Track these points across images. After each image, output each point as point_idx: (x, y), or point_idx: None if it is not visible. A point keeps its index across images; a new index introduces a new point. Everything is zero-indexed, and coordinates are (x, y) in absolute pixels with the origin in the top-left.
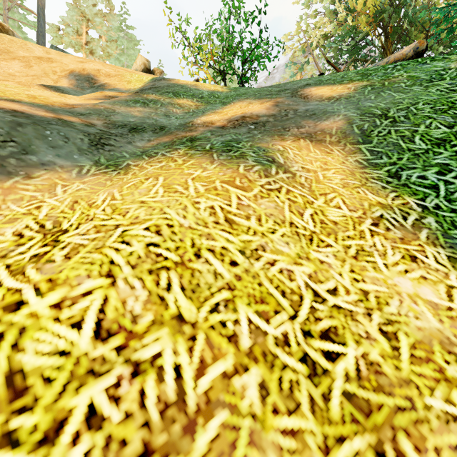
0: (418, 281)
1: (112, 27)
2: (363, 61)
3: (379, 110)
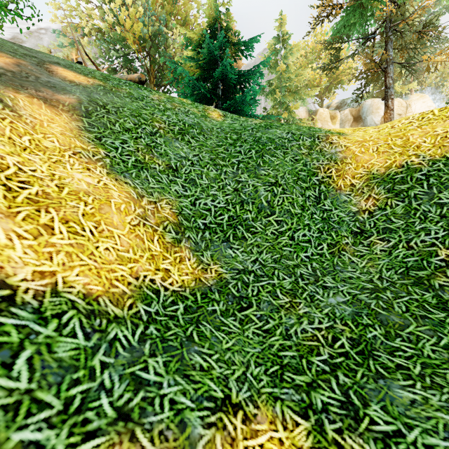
0: (86, 176)
1: None
2: (135, 72)
3: (102, 102)
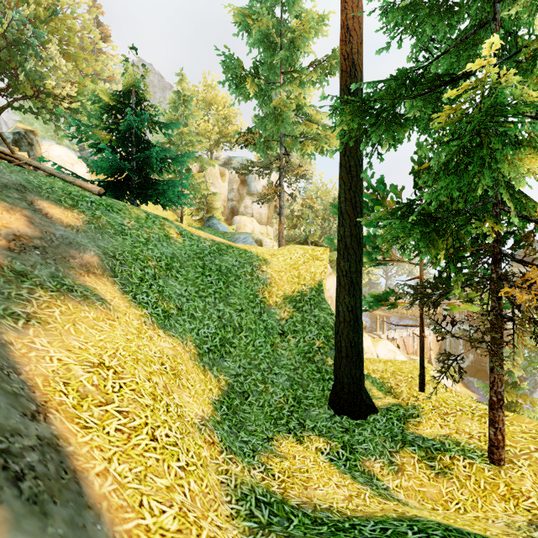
0: (164, 342)
1: None
2: None
3: (111, 252)
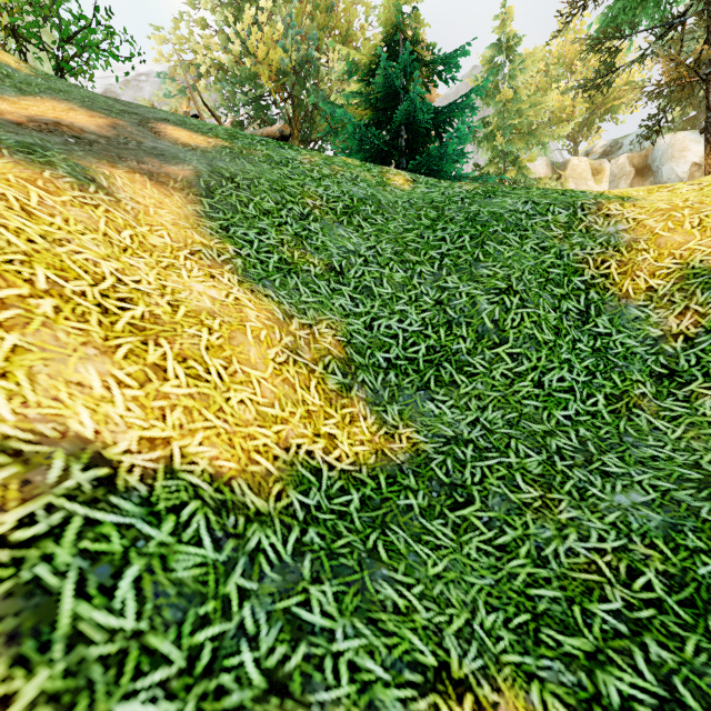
0: (209, 287)
1: None
2: (270, 125)
3: (229, 173)
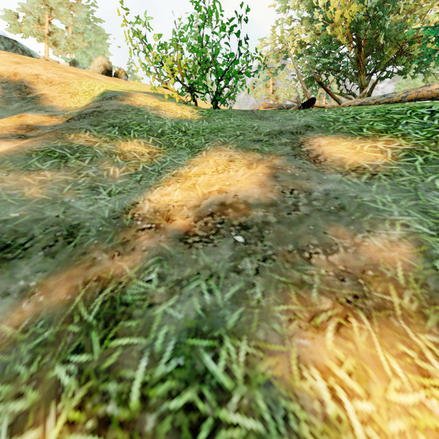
0: None
1: (78, 18)
2: (336, 70)
3: None
